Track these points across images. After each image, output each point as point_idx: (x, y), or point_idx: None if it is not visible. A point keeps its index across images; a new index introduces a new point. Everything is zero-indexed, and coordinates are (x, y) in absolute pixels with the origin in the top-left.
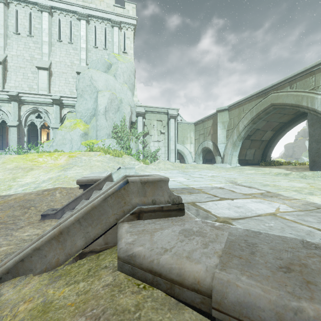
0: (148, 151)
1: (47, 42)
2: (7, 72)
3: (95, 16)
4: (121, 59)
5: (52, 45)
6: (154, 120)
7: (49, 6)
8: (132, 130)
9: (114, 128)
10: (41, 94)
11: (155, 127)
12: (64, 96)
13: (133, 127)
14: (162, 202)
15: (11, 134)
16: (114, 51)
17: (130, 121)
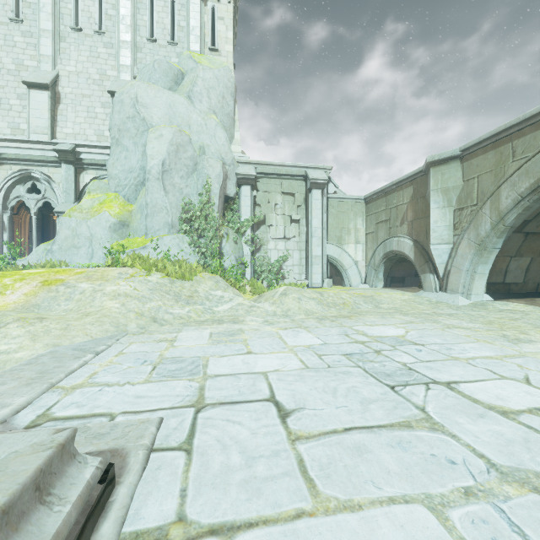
0: (264, 261)
1: (51, 33)
2: None
3: None
4: (204, 62)
5: (61, 39)
6: (277, 193)
7: None
8: (227, 215)
9: (185, 211)
10: (36, 141)
11: (278, 208)
12: (84, 144)
13: (231, 209)
14: None
15: None
16: (191, 48)
17: (221, 194)
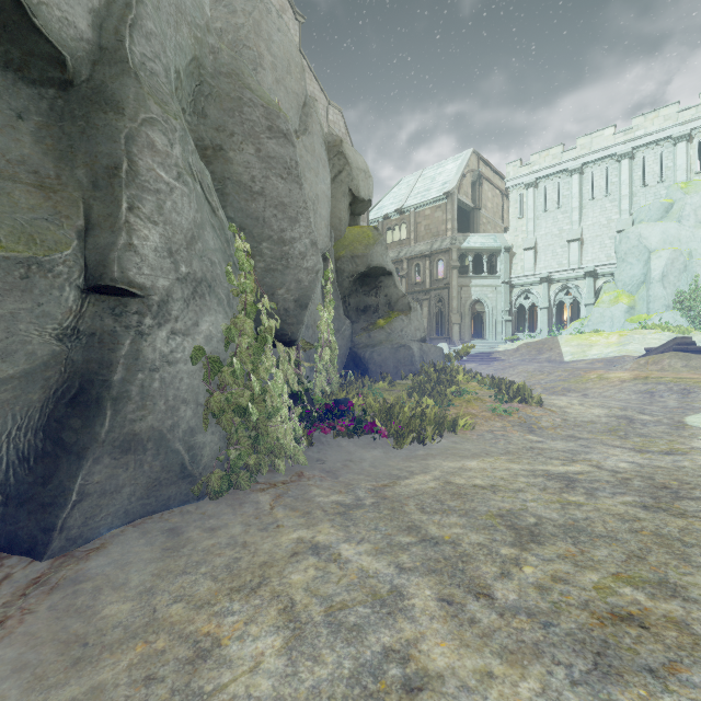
0: None
1: (578, 208)
2: (537, 255)
3: (643, 144)
4: (690, 189)
5: (582, 208)
6: None
7: (580, 165)
8: None
9: (677, 296)
10: (572, 269)
11: None
12: (599, 265)
13: None
14: (687, 342)
15: (542, 316)
16: (678, 180)
17: None
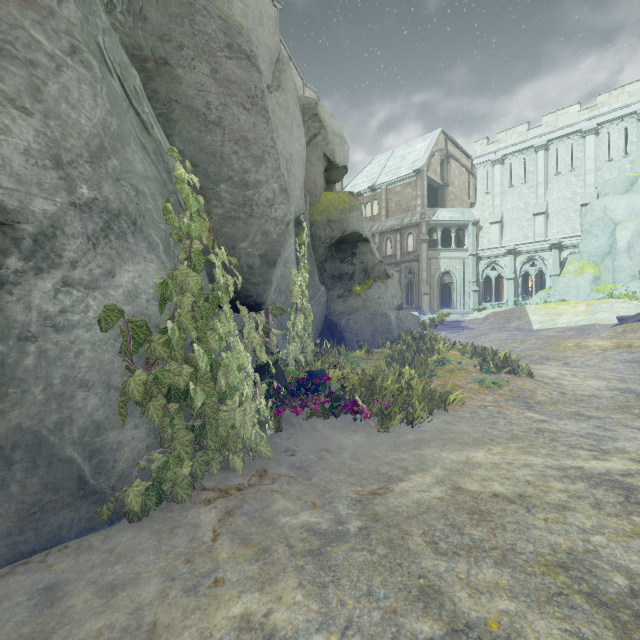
0: None
1: (543, 183)
2: (503, 228)
3: (608, 120)
4: None
5: (548, 183)
6: None
7: (546, 142)
8: None
9: None
10: (538, 241)
11: None
12: (565, 237)
13: None
14: None
15: (509, 287)
16: None
17: None
